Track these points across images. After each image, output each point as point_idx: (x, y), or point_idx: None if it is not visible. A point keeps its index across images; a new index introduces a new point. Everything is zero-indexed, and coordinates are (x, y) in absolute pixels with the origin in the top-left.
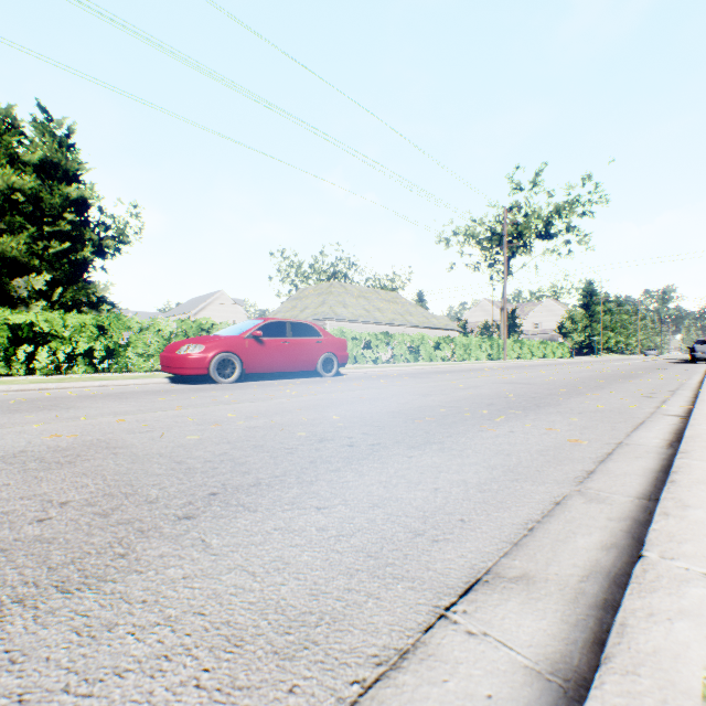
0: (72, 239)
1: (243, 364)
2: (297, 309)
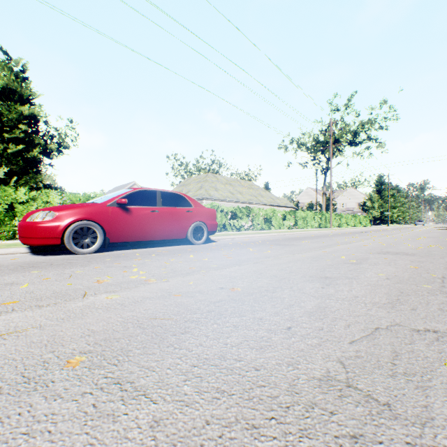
0: (25, 144)
1: (106, 233)
2: (182, 192)
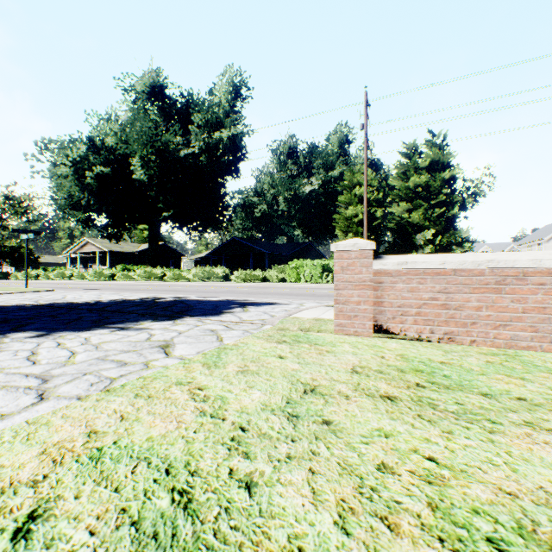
0: (444, 204)
1: None
2: None
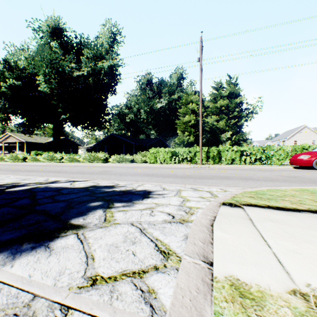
0: (236, 118)
1: None
2: None
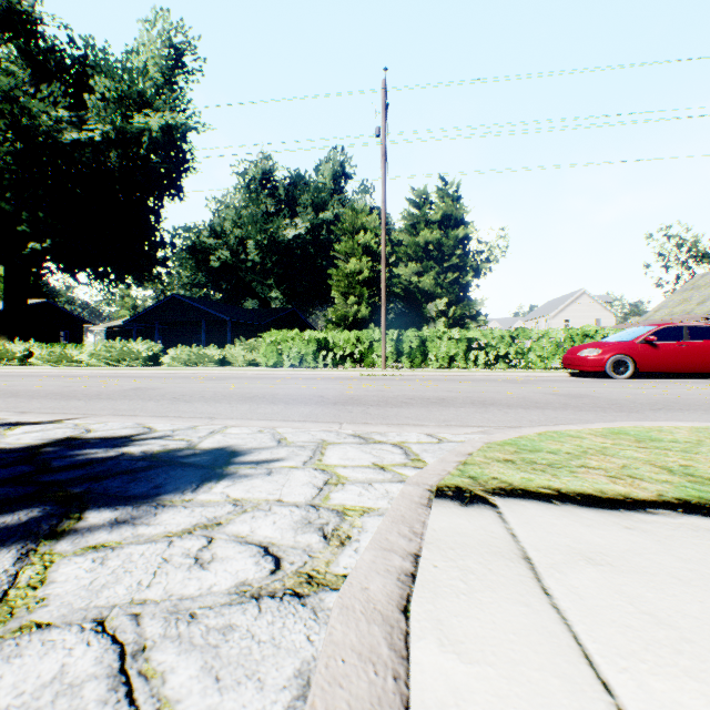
0: (458, 269)
1: (634, 364)
2: (690, 302)
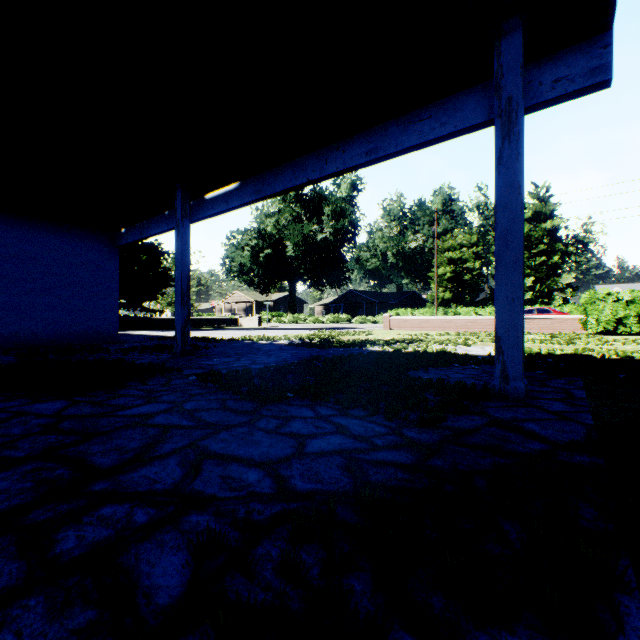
0: (548, 252)
1: None
2: None
